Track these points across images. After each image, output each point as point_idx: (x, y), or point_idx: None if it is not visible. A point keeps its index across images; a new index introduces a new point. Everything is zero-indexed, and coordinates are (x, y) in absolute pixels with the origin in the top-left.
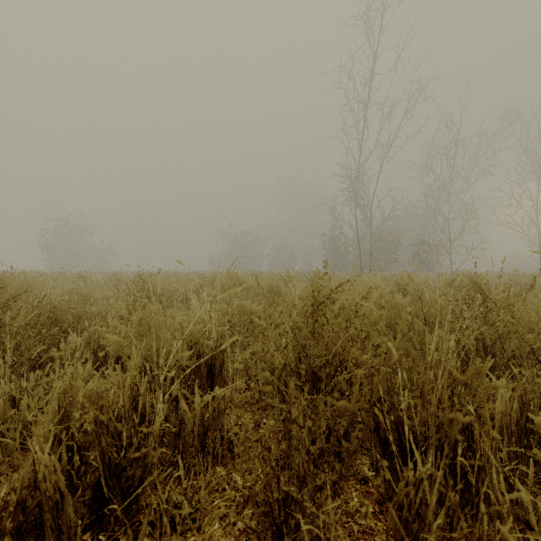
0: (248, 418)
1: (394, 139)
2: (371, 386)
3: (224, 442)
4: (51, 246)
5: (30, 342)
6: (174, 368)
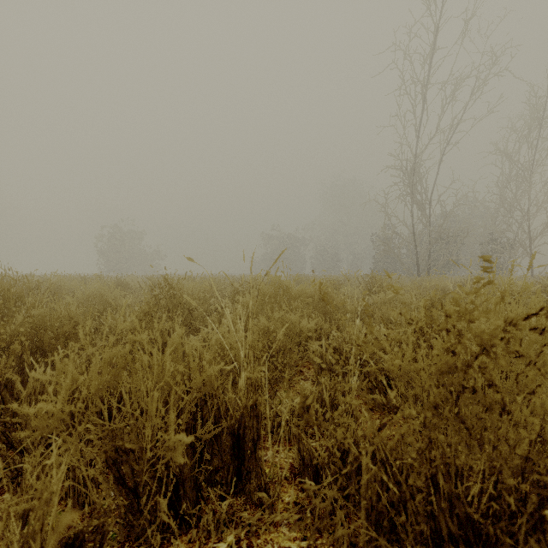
0: None
1: (458, 123)
2: None
3: None
4: (106, 251)
5: None
6: (162, 463)
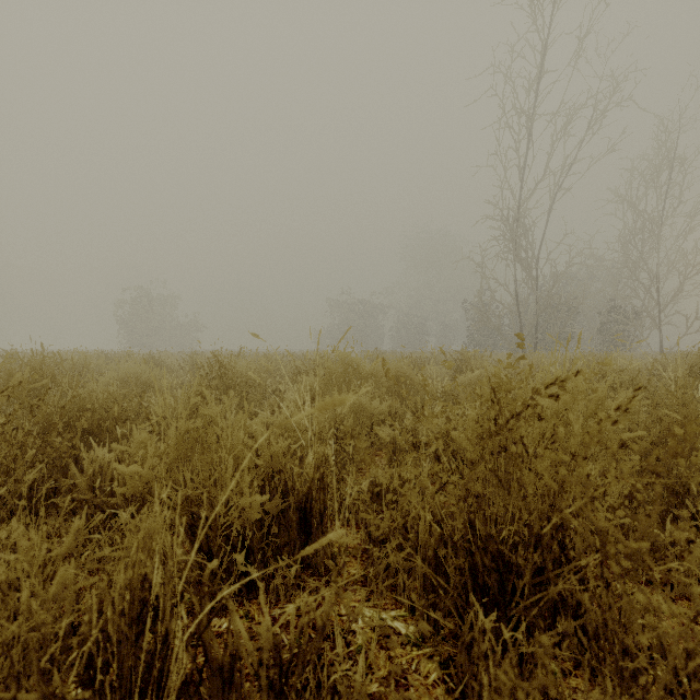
0: (367, 615)
1: (572, 164)
2: (691, 650)
3: (321, 696)
4: (129, 321)
5: (17, 466)
6: (238, 523)
